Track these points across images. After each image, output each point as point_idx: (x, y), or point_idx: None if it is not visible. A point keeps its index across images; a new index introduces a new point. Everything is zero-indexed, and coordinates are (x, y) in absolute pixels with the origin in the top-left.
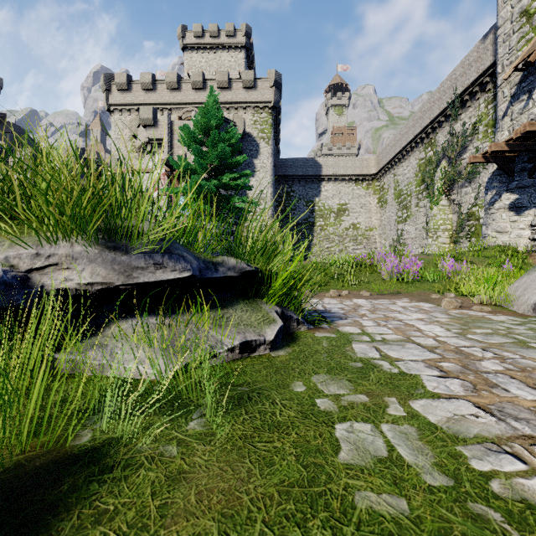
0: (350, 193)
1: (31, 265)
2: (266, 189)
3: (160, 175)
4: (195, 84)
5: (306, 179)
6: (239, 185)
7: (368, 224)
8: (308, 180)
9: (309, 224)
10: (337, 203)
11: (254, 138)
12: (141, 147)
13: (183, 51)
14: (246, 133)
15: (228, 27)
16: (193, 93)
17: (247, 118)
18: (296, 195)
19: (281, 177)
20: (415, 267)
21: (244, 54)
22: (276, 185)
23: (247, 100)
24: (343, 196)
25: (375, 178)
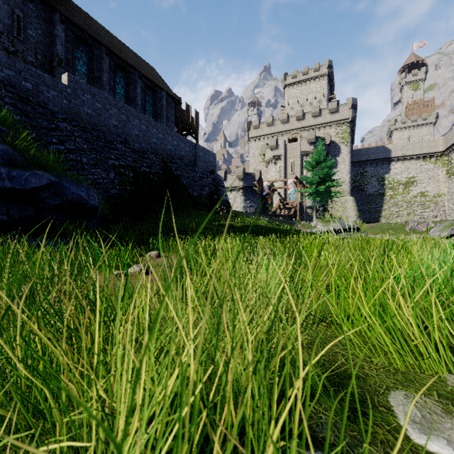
0: (418, 168)
1: (333, 226)
2: (345, 176)
3: (291, 182)
4: (298, 117)
5: (377, 162)
6: (334, 185)
7: (437, 191)
8: (379, 162)
9: (379, 195)
10: (406, 177)
11: (336, 144)
12: (267, 160)
13: (284, 89)
14: (331, 141)
15: (315, 66)
16: (296, 123)
17: (332, 131)
18: (368, 174)
19: (356, 162)
20: (424, 226)
21: (326, 80)
22: (352, 168)
23: (332, 120)
24: (411, 171)
25: (444, 154)
